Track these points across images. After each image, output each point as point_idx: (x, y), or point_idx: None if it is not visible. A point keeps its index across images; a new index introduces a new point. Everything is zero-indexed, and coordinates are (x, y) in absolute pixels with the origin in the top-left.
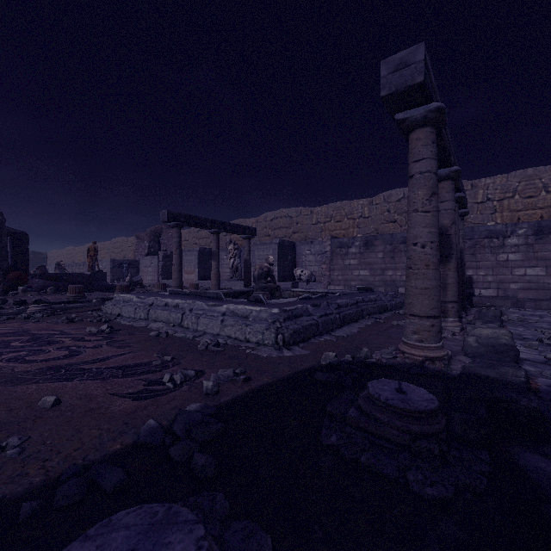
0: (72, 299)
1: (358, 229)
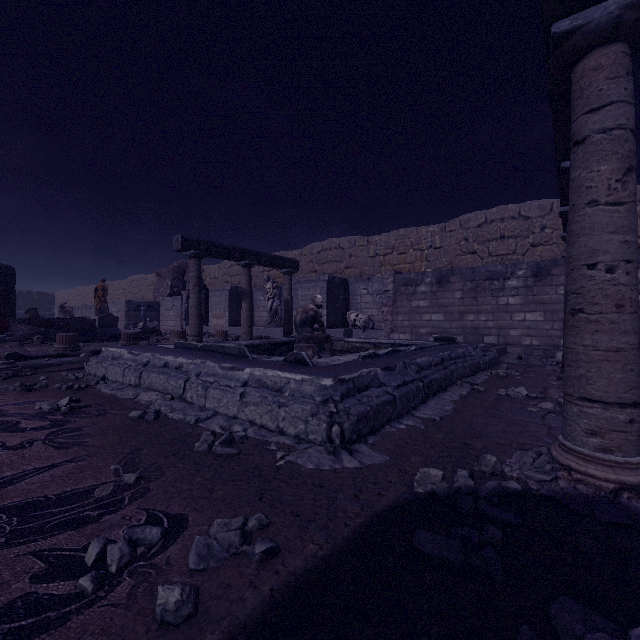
0: (62, 351)
1: (427, 262)
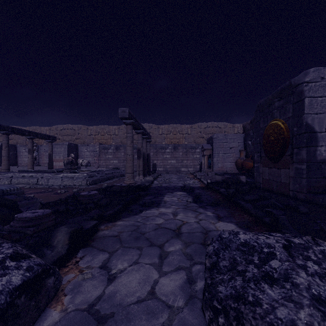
0: None
1: (113, 140)
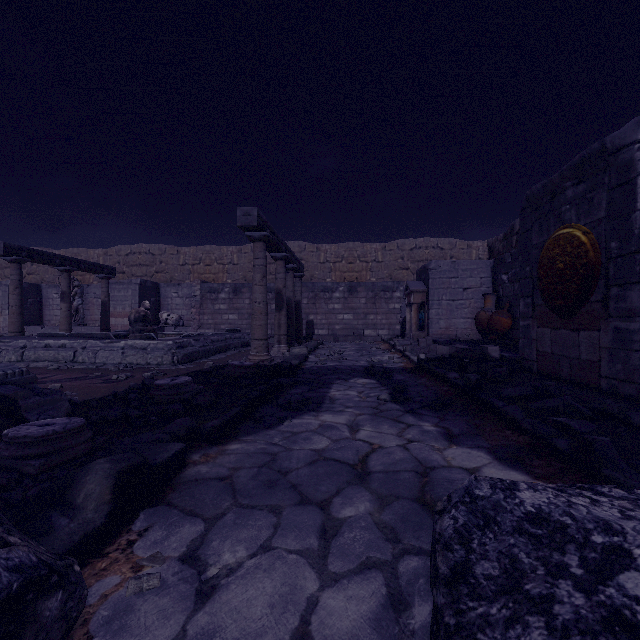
0: None
1: (228, 275)
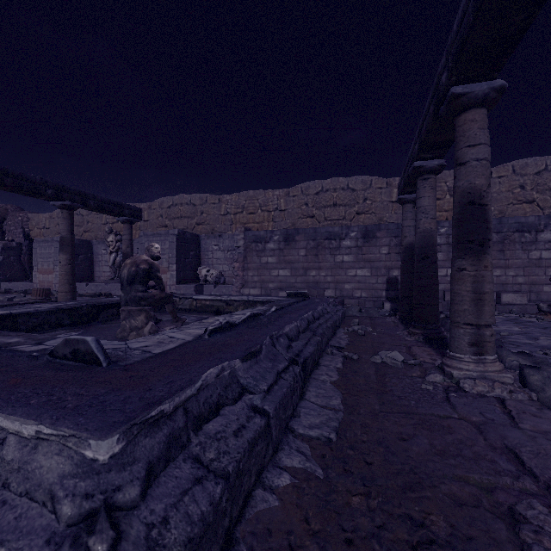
0: None
1: (274, 223)
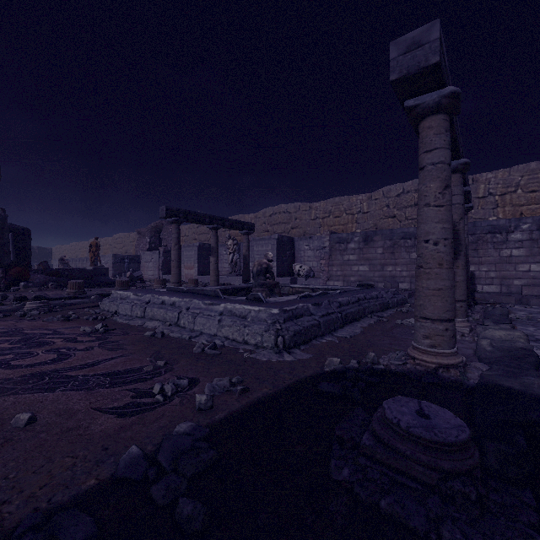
0: (72, 294)
1: (357, 224)
